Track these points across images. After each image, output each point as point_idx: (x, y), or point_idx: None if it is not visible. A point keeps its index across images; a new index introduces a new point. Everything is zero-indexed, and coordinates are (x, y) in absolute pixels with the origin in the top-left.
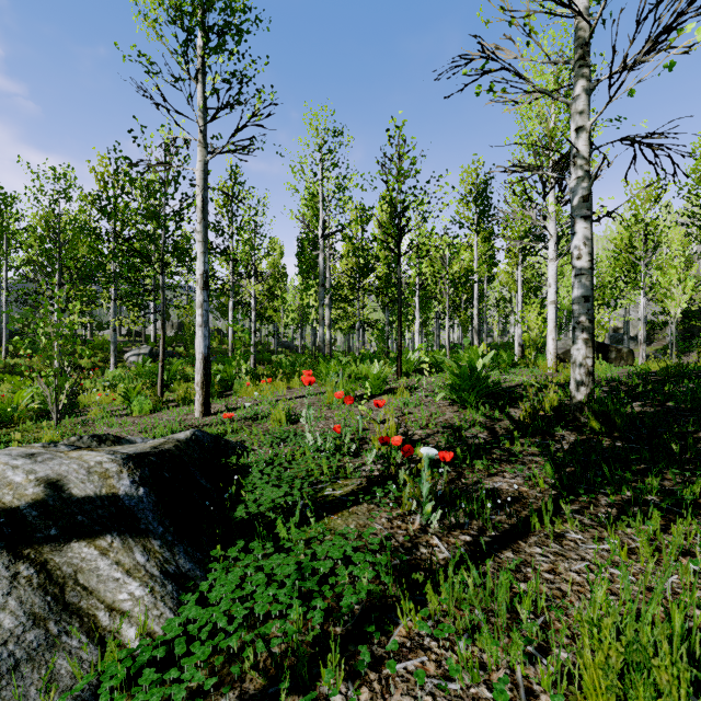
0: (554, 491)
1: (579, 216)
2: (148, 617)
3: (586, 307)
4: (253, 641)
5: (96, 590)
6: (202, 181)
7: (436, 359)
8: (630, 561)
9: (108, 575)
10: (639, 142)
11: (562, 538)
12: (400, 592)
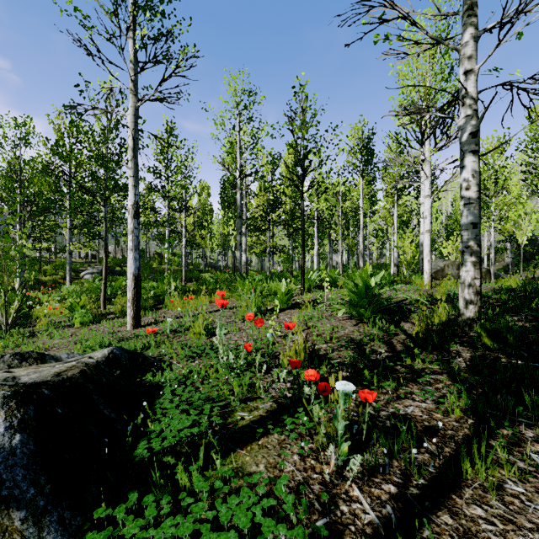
0: (470, 419)
1: (468, 150)
2: None
3: (474, 233)
4: None
5: None
6: (133, 124)
7: (332, 277)
8: None
9: None
10: (518, 87)
11: (501, 491)
12: None
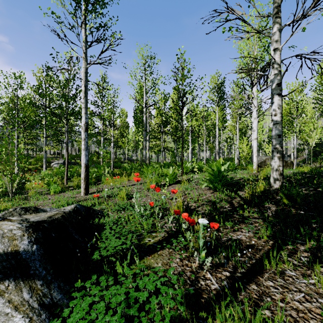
0: (272, 241)
1: (276, 94)
2: None
3: (279, 140)
4: None
5: None
6: (84, 77)
7: (199, 166)
8: None
9: (1, 311)
10: (304, 57)
11: (283, 274)
12: None
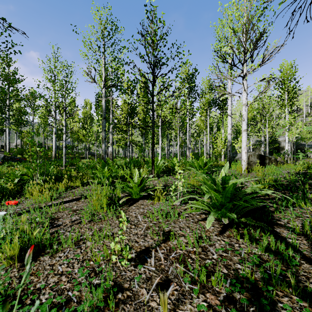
0: None
1: None
2: None
3: None
4: None
5: None
6: None
7: (173, 164)
8: None
9: None
10: None
11: None
12: None
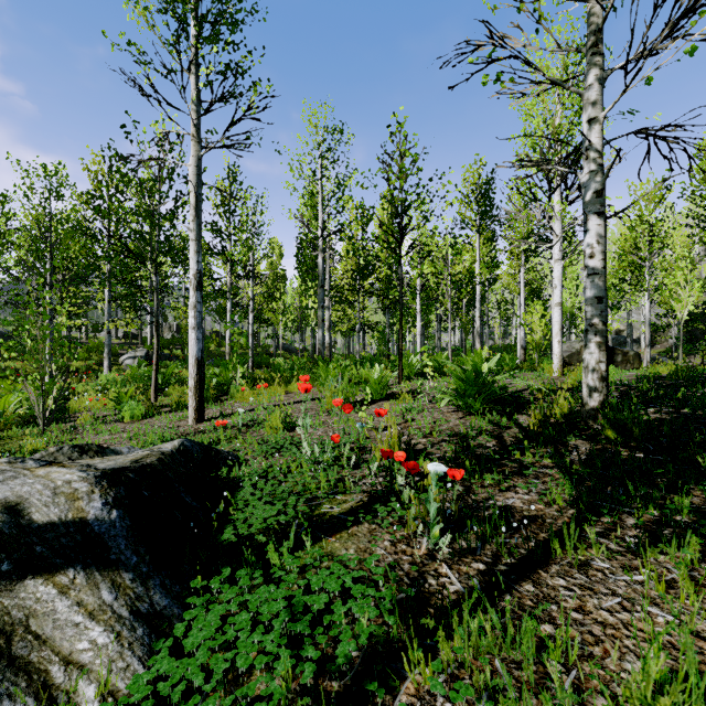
0: (573, 509)
1: (592, 212)
2: (110, 672)
3: (599, 308)
4: (235, 699)
5: (51, 639)
6: (195, 177)
7: (438, 363)
8: (668, 597)
9: (67, 619)
10: (654, 135)
11: (587, 567)
12: (407, 642)
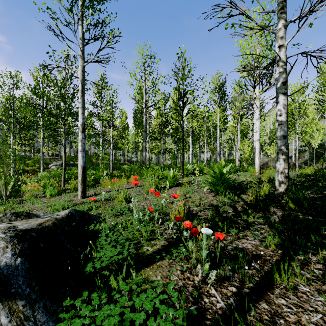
0: (280, 250)
1: (281, 93)
2: None
3: (284, 141)
4: None
5: None
6: (81, 76)
7: (200, 168)
8: None
9: None
10: (310, 55)
11: (296, 290)
12: None
